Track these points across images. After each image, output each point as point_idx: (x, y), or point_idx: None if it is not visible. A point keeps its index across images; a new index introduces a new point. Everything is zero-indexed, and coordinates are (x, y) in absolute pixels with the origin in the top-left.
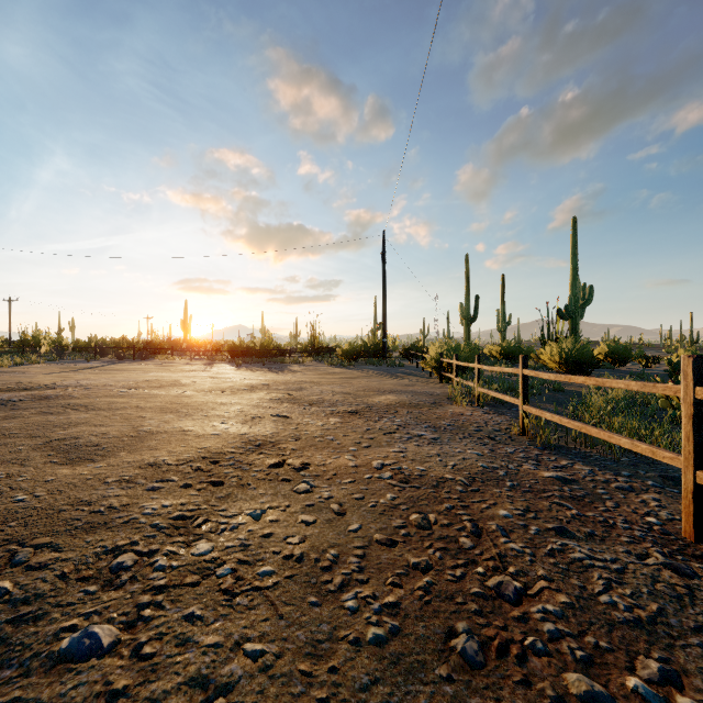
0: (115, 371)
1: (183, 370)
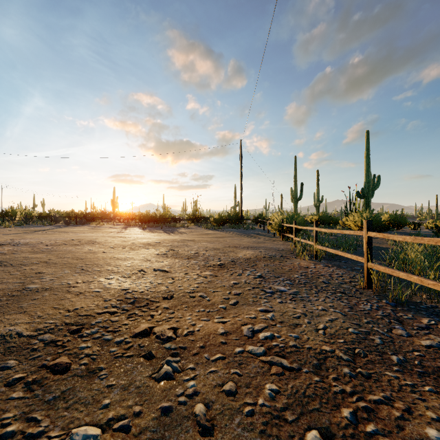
0: (58, 233)
1: (105, 232)
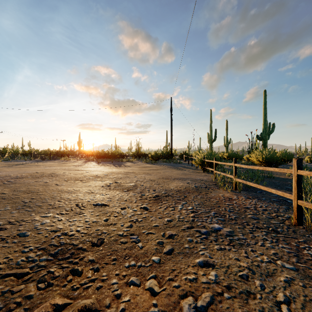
0: (32, 166)
1: (68, 165)
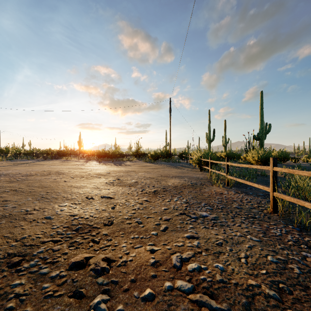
0: (36, 165)
1: (71, 164)
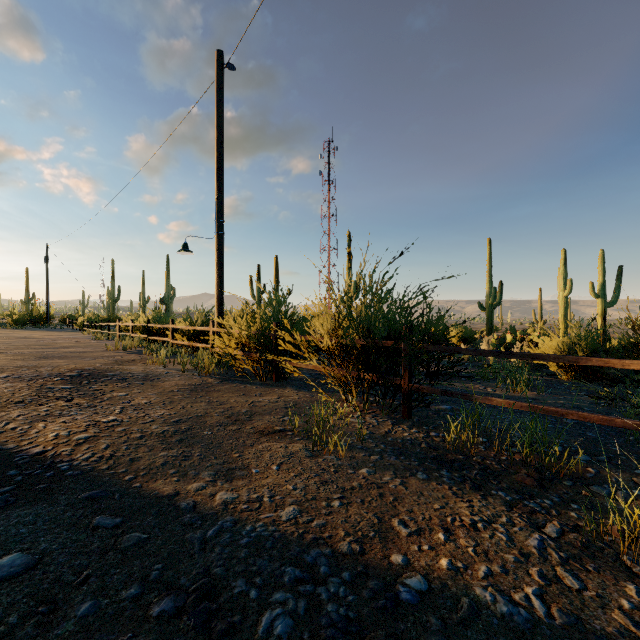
0: None
1: None
